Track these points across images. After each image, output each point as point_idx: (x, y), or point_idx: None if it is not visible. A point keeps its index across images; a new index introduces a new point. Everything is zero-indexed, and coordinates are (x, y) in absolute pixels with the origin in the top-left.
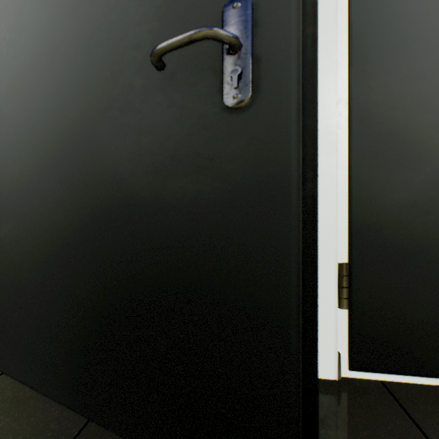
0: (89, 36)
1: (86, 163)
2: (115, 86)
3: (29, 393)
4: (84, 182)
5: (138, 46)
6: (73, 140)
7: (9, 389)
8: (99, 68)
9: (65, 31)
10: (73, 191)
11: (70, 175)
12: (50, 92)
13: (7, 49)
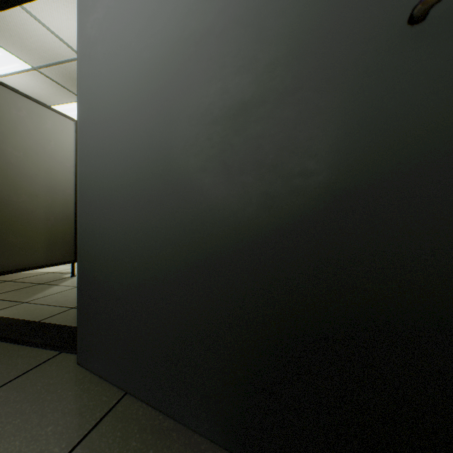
0: (261, 5)
1: (257, 159)
2: (307, 59)
3: (165, 422)
4: (252, 182)
5: (349, 4)
6: (235, 133)
7: (142, 415)
8: (279, 41)
9: (222, 6)
10: (235, 194)
11: (231, 175)
12: (198, 81)
13: (135, 40)
